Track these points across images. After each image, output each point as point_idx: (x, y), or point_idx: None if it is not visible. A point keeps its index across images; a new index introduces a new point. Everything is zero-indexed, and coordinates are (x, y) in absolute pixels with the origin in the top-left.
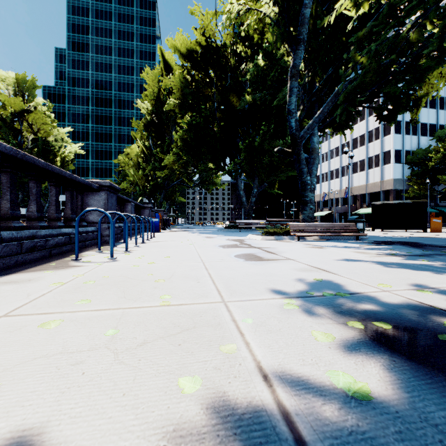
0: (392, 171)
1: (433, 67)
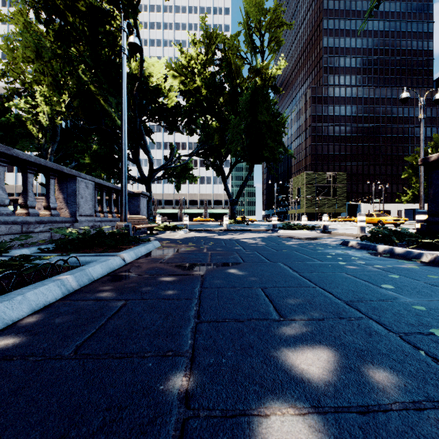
0: (41, 180)
1: (97, 168)
